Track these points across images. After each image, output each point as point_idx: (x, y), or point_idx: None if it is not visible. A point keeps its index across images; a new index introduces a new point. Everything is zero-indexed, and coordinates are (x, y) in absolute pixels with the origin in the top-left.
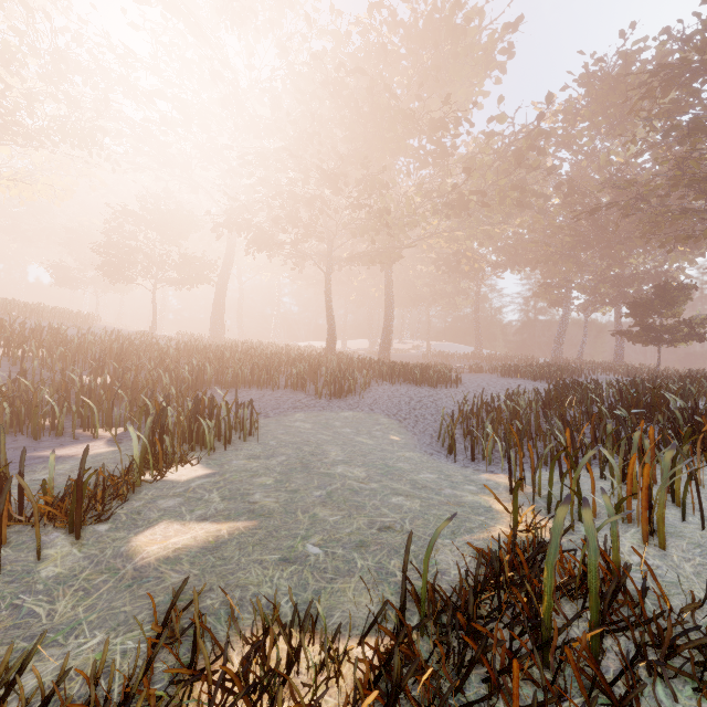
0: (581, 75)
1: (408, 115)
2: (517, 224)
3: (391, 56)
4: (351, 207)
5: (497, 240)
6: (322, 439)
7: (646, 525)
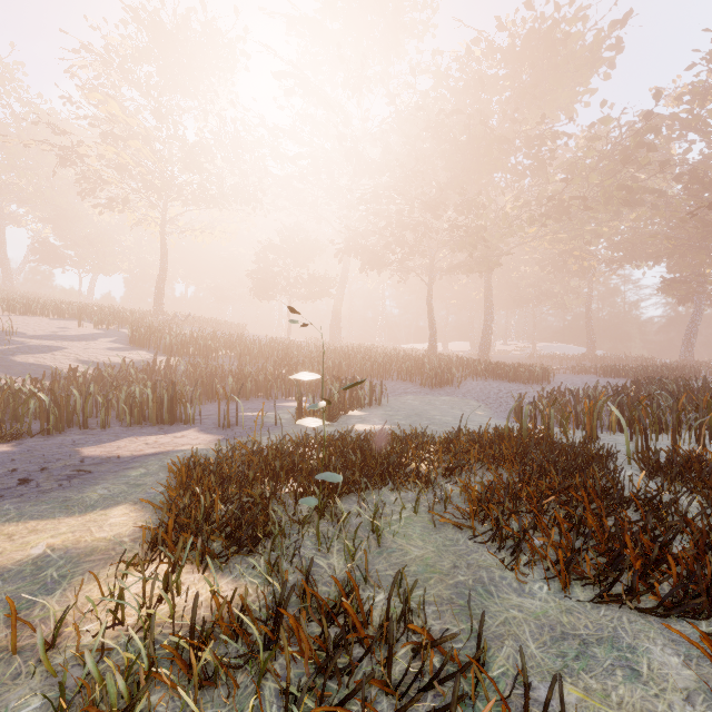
0: (710, 52)
1: (503, 140)
2: (632, 219)
3: (489, 81)
4: (450, 227)
5: (612, 234)
6: (426, 408)
7: (588, 432)
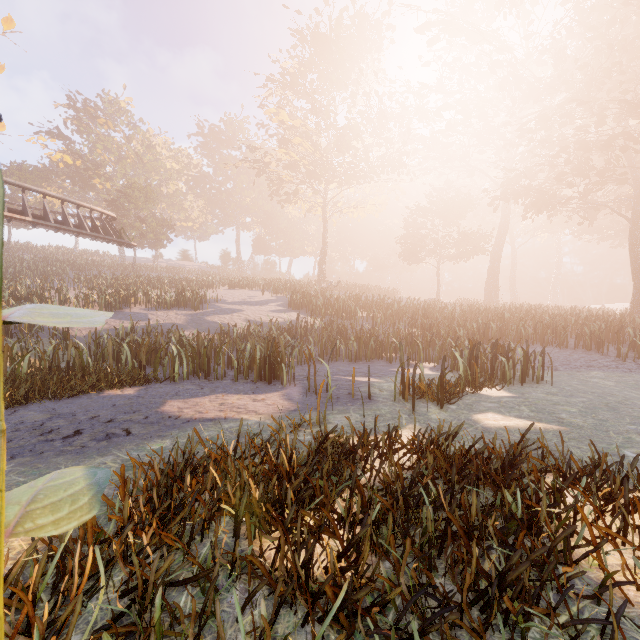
0: None
1: None
2: None
3: None
4: None
5: None
6: (630, 395)
7: None
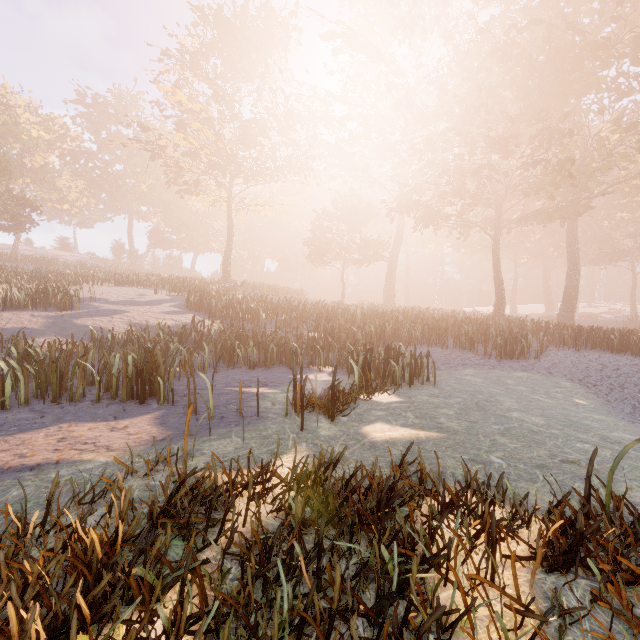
0: None
1: (599, 45)
2: None
3: None
4: (523, 166)
5: None
6: (494, 391)
7: None
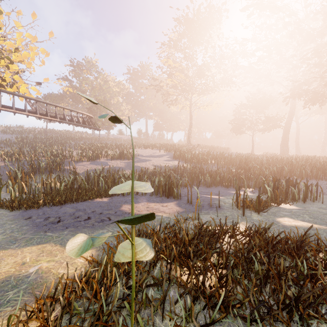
0: None
1: None
2: None
3: None
4: None
5: None
6: None
7: None
